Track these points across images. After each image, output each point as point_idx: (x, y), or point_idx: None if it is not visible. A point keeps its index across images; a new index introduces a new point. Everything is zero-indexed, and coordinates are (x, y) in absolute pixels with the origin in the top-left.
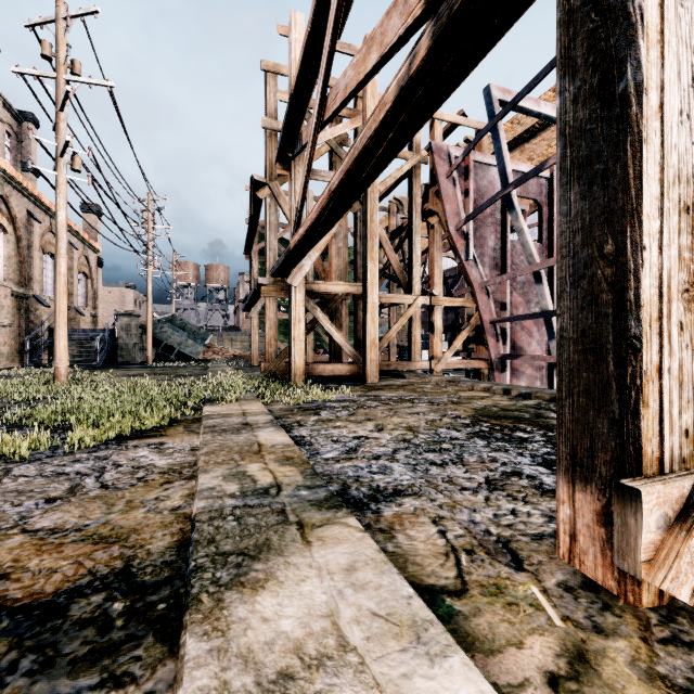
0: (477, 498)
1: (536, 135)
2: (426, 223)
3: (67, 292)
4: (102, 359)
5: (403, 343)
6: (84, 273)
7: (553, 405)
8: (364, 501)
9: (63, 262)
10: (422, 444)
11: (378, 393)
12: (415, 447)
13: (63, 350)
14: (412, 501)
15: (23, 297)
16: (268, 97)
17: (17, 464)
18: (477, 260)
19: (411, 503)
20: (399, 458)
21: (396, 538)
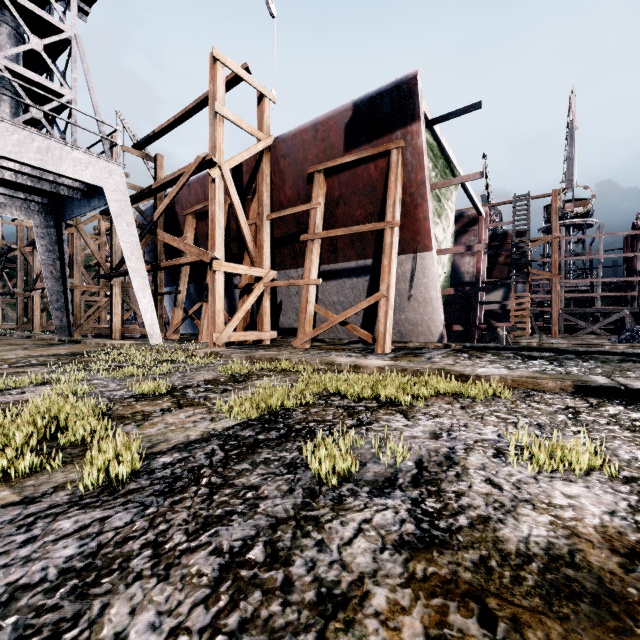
0: None
1: None
2: None
3: None
4: None
5: (129, 316)
6: None
7: None
8: None
9: None
10: None
11: None
12: None
13: None
14: None
15: None
16: None
17: None
18: None
19: None
20: None
21: None
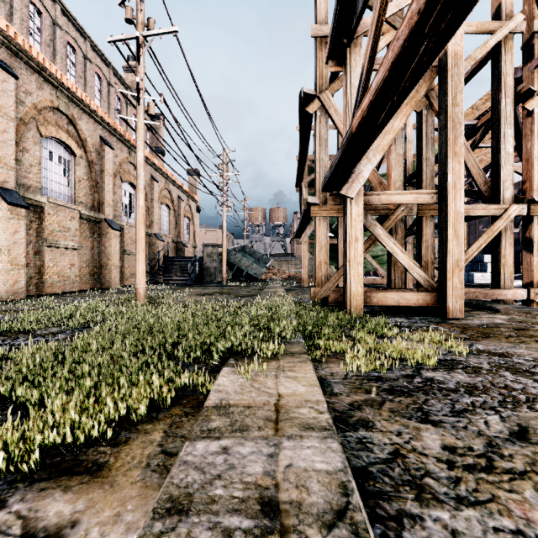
0: None
1: None
2: None
3: (177, 231)
4: (193, 279)
5: None
6: (188, 218)
7: None
8: None
9: (141, 197)
10: None
11: (495, 345)
12: None
13: (141, 273)
14: None
15: (148, 235)
16: (318, 3)
17: None
18: None
19: None
20: None
21: None
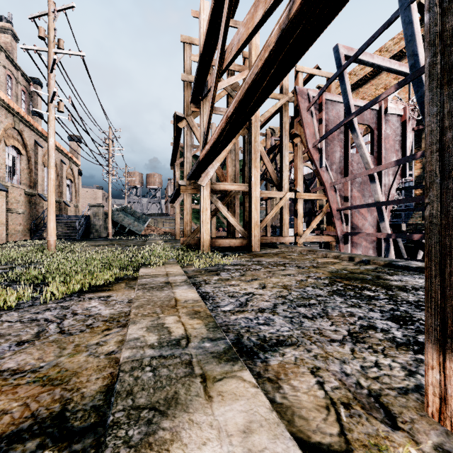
0: (344, 349)
1: (367, 82)
2: (292, 143)
3: (59, 191)
4: (80, 234)
5: (275, 224)
6: (70, 180)
7: (387, 269)
8: (254, 350)
9: (52, 172)
10: (295, 299)
11: (260, 259)
12: (290, 302)
13: (52, 229)
14: (292, 351)
15: (31, 195)
16: (185, 59)
17: (6, 311)
18: (328, 167)
19: (292, 353)
20: (279, 311)
21: (282, 388)
